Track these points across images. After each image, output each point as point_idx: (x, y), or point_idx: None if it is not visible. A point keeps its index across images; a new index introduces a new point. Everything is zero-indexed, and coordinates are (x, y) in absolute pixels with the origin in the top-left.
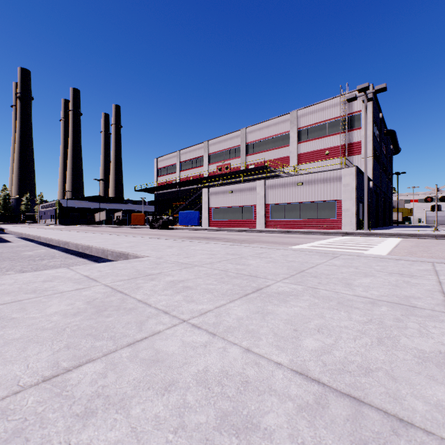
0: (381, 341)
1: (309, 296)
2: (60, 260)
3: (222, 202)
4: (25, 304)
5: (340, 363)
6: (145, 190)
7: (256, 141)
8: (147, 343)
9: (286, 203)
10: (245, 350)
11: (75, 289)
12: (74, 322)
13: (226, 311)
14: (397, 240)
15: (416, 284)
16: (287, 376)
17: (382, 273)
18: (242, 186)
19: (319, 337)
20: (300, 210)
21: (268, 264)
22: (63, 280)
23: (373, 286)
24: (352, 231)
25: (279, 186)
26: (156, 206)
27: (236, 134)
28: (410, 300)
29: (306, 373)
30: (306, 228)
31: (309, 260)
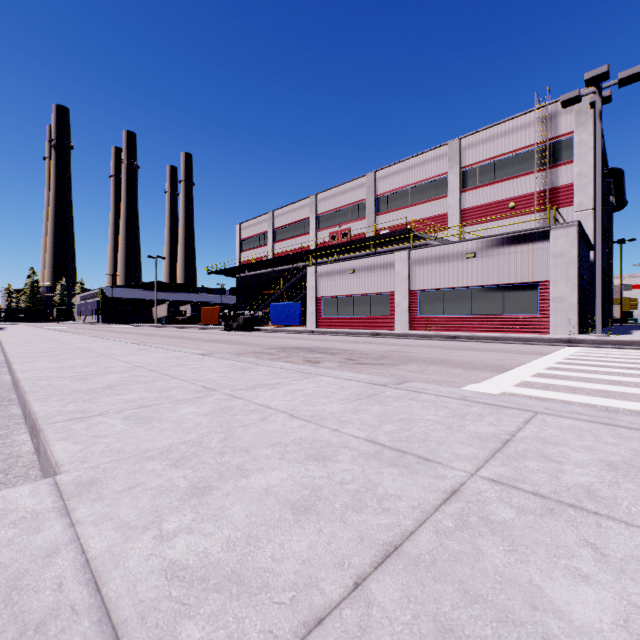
0: None
1: None
2: None
3: (339, 288)
4: None
5: None
6: (222, 271)
7: (391, 192)
8: None
9: (446, 288)
10: None
11: None
12: None
13: None
14: None
15: None
16: None
17: None
18: (371, 262)
19: None
20: (472, 300)
21: None
22: None
23: None
24: (580, 338)
25: (433, 260)
26: (238, 296)
27: (359, 182)
28: None
29: None
30: (483, 330)
31: None
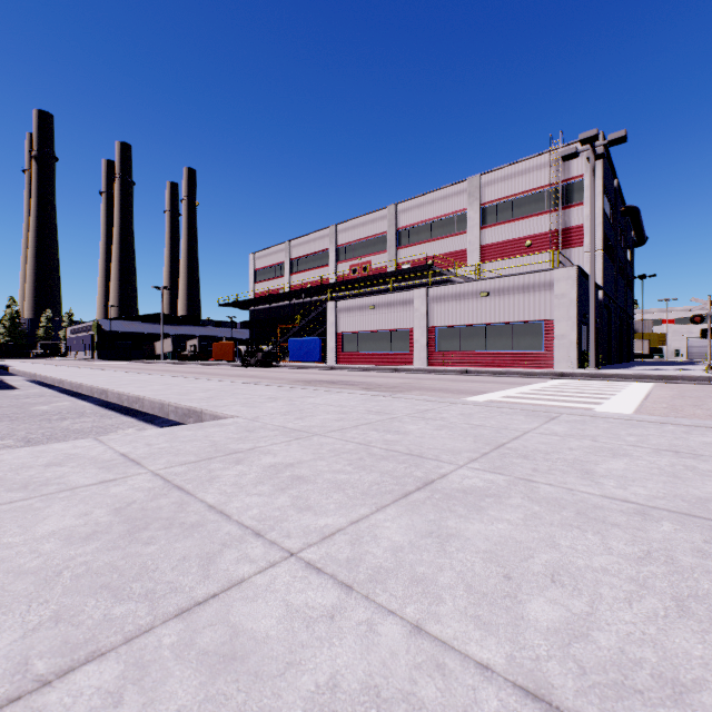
0: (683, 605)
1: (522, 498)
2: (93, 420)
3: (359, 324)
4: (1, 513)
5: (614, 666)
6: (235, 304)
7: (413, 225)
8: (216, 608)
9: (462, 325)
10: (412, 628)
11: (99, 482)
12: (81, 555)
13: (370, 530)
14: (646, 387)
15: (710, 472)
16: (508, 704)
17: (641, 450)
18: (390, 298)
19: (557, 596)
20: (485, 336)
21: (440, 432)
22: (82, 463)
23: (632, 476)
24: (572, 372)
25: (450, 298)
26: (252, 331)
27: (380, 214)
28: (710, 508)
29: (548, 694)
30: (496, 366)
31: (508, 424)
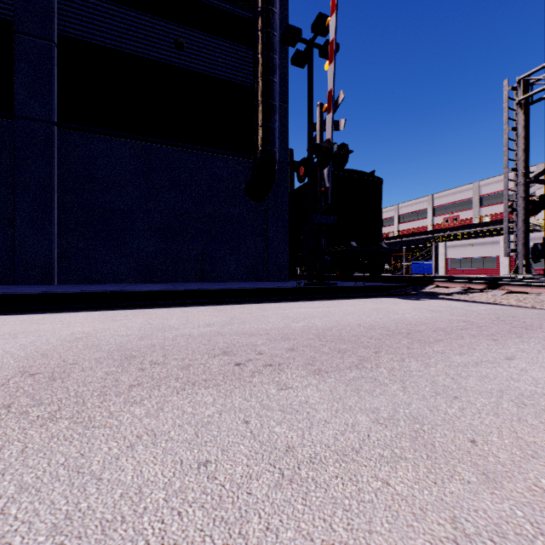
0: None
1: None
2: None
3: (461, 254)
4: None
5: None
6: None
7: (492, 193)
8: None
9: None
10: None
11: None
12: None
13: None
14: None
15: None
16: None
17: None
18: (483, 240)
19: None
20: None
21: None
22: None
23: None
24: None
25: None
26: None
27: (466, 187)
28: None
29: None
30: None
31: None
